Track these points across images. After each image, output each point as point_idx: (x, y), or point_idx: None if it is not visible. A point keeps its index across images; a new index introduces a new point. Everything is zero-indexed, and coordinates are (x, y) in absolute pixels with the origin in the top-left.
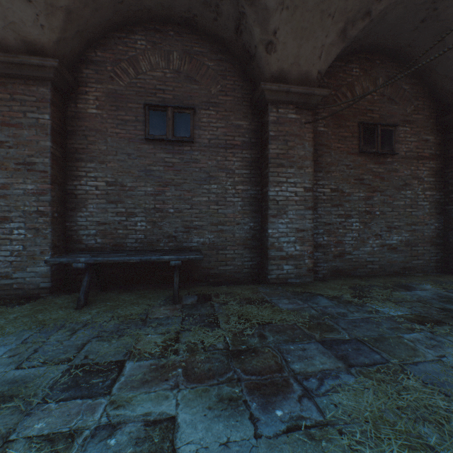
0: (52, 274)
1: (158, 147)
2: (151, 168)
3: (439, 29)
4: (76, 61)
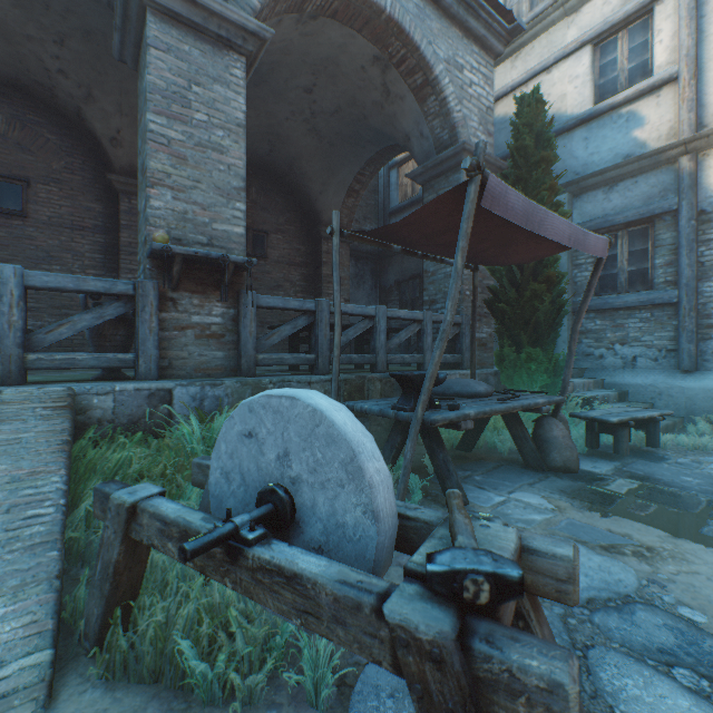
0: None
1: None
2: None
3: (287, 161)
4: None
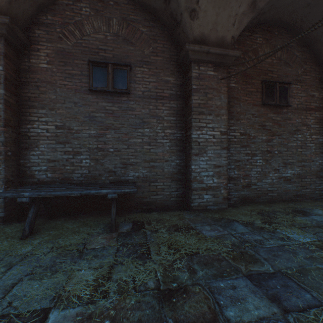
0: (5, 205)
1: (100, 97)
2: (94, 115)
3: None
4: (29, 22)
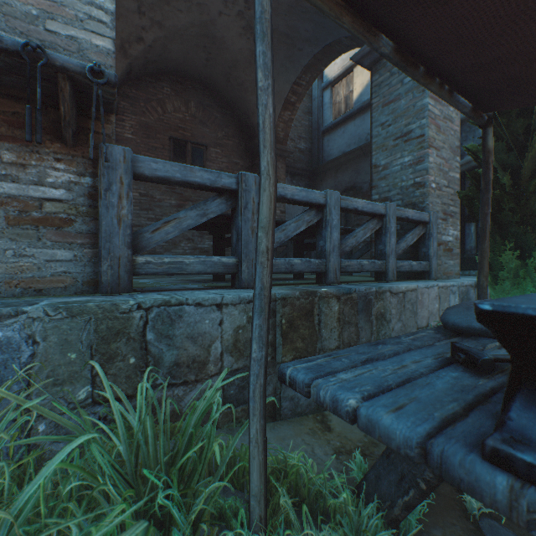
0: None
1: None
2: None
3: (223, 71)
4: None
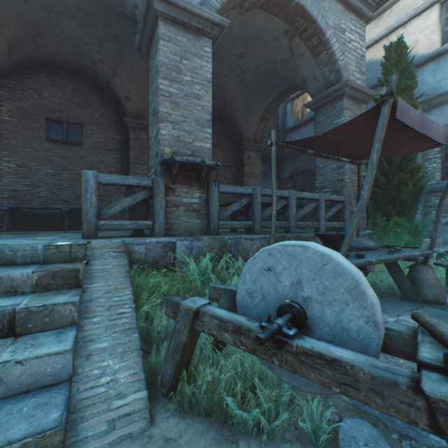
0: None
1: (57, 146)
2: (52, 158)
3: (223, 102)
4: None
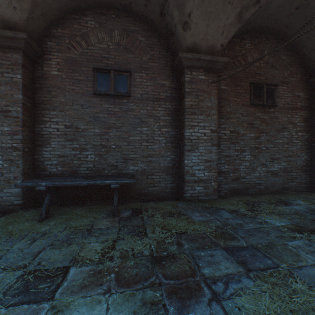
0: (23, 194)
1: (104, 100)
2: (98, 115)
3: (309, 14)
4: (42, 35)
